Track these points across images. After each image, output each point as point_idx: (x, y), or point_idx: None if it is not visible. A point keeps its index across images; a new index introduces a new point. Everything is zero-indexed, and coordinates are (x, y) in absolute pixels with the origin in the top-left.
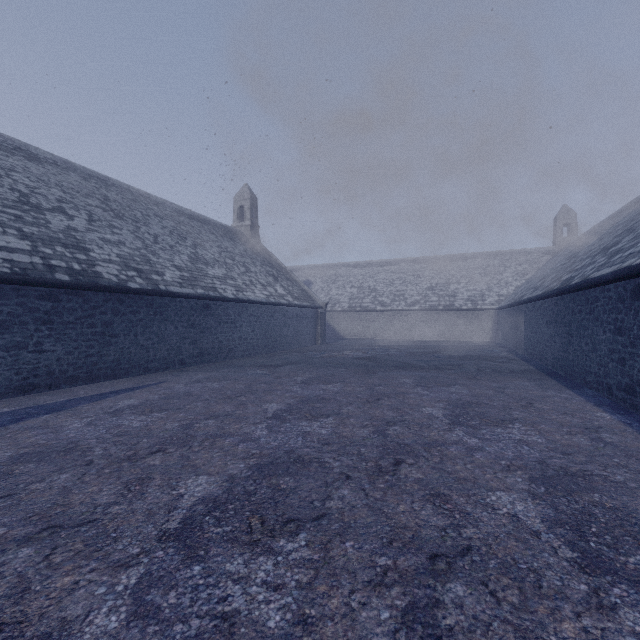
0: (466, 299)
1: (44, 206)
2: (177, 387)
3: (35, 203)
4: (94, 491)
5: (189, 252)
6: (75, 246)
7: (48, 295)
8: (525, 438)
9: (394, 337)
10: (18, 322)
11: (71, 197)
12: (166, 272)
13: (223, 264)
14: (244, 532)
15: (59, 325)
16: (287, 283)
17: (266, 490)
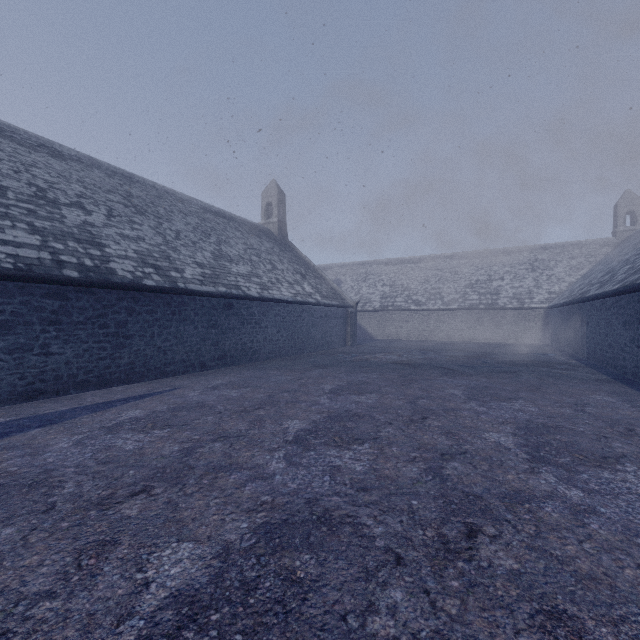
0: (511, 297)
1: (61, 201)
2: (191, 395)
3: (52, 198)
4: (31, 565)
5: (212, 249)
6: (89, 241)
7: (56, 293)
8: None
9: (429, 338)
10: (22, 322)
11: (92, 193)
12: (186, 269)
13: (248, 261)
14: None
15: (68, 325)
16: (315, 281)
17: (273, 581)
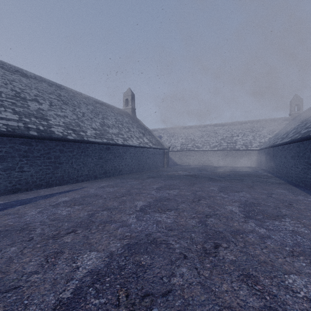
0: (242, 144)
1: (27, 98)
2: (91, 190)
3: (23, 97)
4: (26, 261)
5: (100, 121)
6: (41, 118)
7: (26, 142)
8: (296, 229)
9: (204, 164)
10: (10, 156)
11: (42, 94)
12: (88, 131)
13: (117, 127)
14: (113, 305)
15: (32, 158)
16: (149, 137)
17: (132, 265)
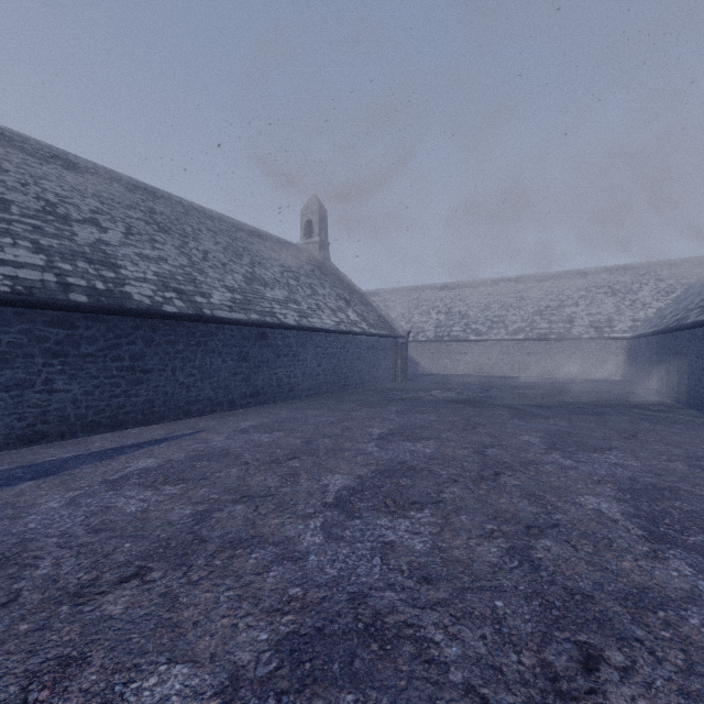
0: (587, 325)
1: (73, 217)
2: (215, 440)
3: (63, 213)
4: None
5: (245, 271)
6: (103, 262)
7: (61, 320)
8: None
9: (491, 373)
10: (21, 354)
11: (109, 208)
12: (214, 294)
13: (285, 285)
14: None
15: (75, 358)
16: (361, 308)
17: None
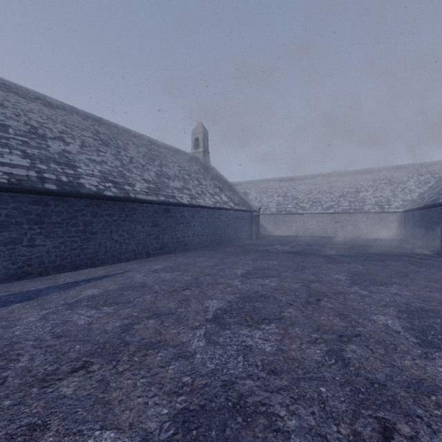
0: (374, 204)
1: (48, 135)
2: (136, 277)
3: (41, 133)
4: None
5: (156, 170)
6: (66, 164)
7: (39, 201)
8: None
9: (312, 234)
10: (14, 222)
11: (71, 130)
12: (136, 184)
13: (181, 179)
14: None
15: (48, 225)
16: (230, 193)
17: None
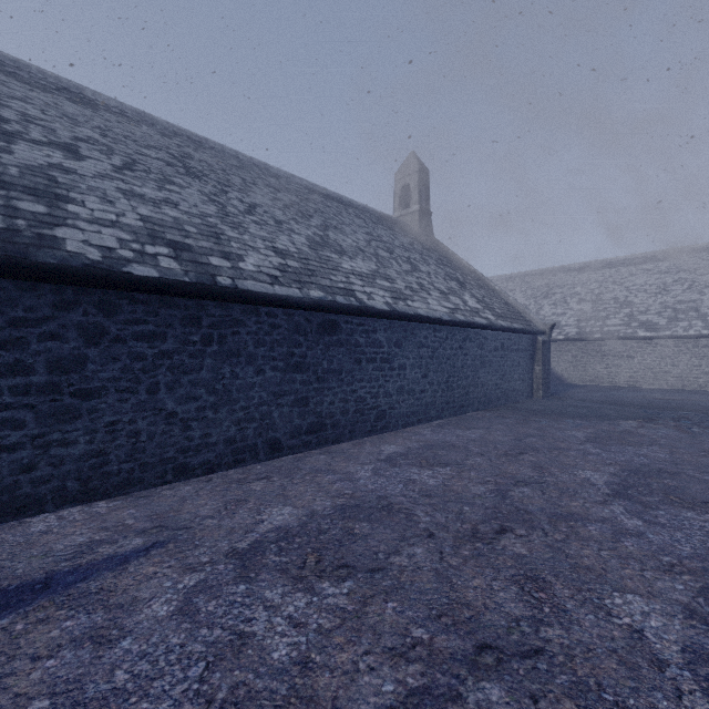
0: None
1: (29, 136)
2: (141, 619)
3: (11, 130)
4: None
5: (311, 233)
6: (35, 190)
7: None
8: None
9: (678, 386)
10: None
11: (112, 142)
12: (249, 256)
13: (372, 256)
14: None
15: None
16: (480, 292)
17: None
